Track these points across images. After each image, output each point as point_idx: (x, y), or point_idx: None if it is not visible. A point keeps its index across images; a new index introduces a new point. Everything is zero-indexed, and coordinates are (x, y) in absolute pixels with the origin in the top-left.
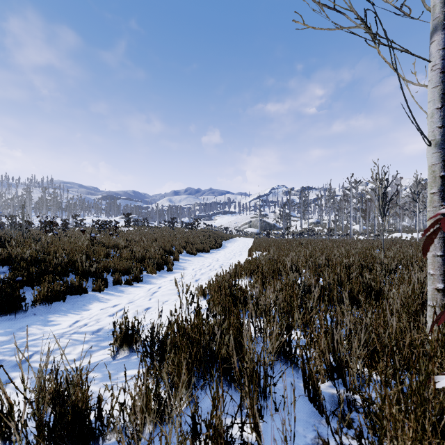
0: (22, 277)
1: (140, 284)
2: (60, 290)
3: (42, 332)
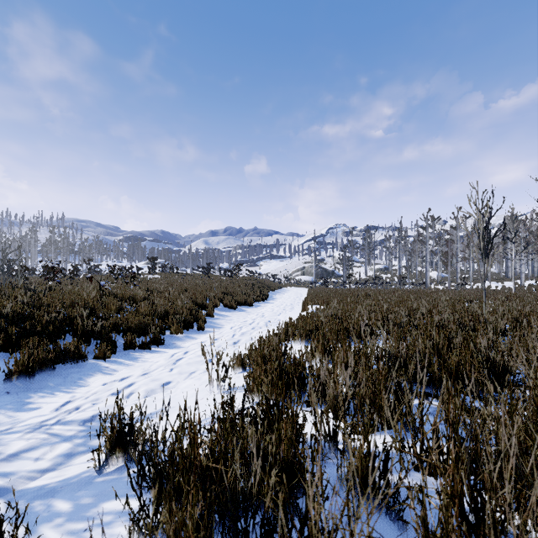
0: None
1: (160, 347)
2: (47, 358)
3: (11, 421)
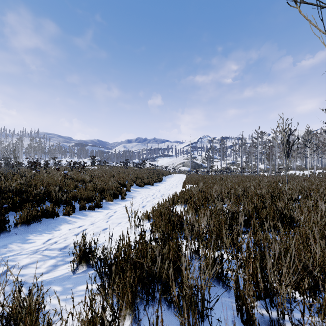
0: (8, 204)
1: (100, 209)
2: (37, 214)
3: (20, 249)
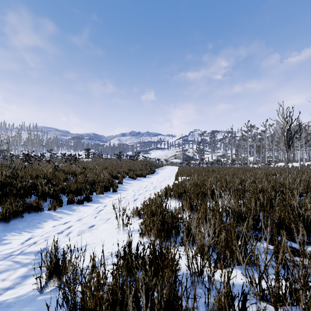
0: None
1: (89, 203)
2: (18, 210)
3: None
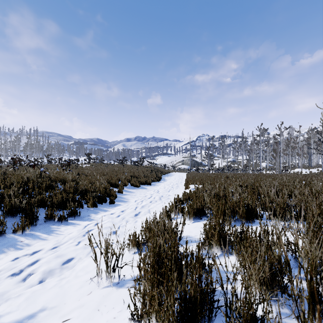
0: None
1: (76, 220)
2: None
3: None
